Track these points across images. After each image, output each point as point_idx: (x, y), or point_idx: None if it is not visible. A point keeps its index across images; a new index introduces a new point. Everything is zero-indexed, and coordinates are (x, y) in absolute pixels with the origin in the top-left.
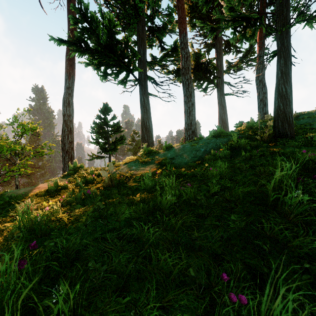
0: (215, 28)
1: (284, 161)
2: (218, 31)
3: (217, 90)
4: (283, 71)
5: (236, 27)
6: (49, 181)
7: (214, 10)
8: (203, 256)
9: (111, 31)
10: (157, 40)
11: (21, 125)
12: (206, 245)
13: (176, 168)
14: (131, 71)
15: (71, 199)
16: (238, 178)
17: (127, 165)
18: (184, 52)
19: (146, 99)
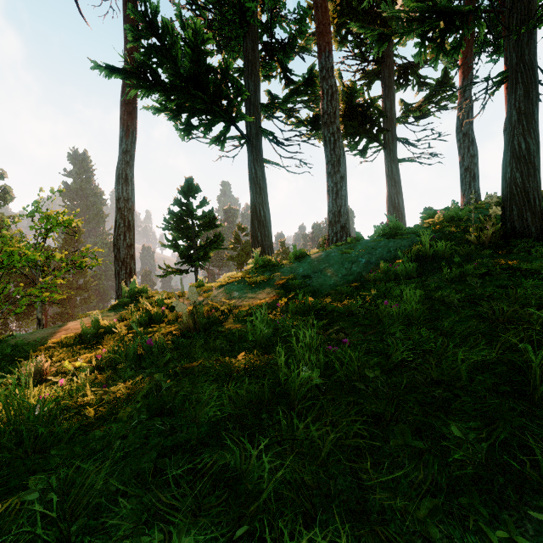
0: (387, 35)
1: (538, 287)
2: (386, 49)
3: (385, 153)
4: (521, 110)
5: (427, 32)
6: (86, 317)
7: (384, 2)
8: (392, 542)
9: (199, 51)
10: (279, 66)
11: (46, 216)
12: (398, 507)
13: (313, 295)
14: (233, 121)
15: (117, 357)
16: (445, 324)
17: (223, 289)
18: (327, 85)
19: (260, 170)
